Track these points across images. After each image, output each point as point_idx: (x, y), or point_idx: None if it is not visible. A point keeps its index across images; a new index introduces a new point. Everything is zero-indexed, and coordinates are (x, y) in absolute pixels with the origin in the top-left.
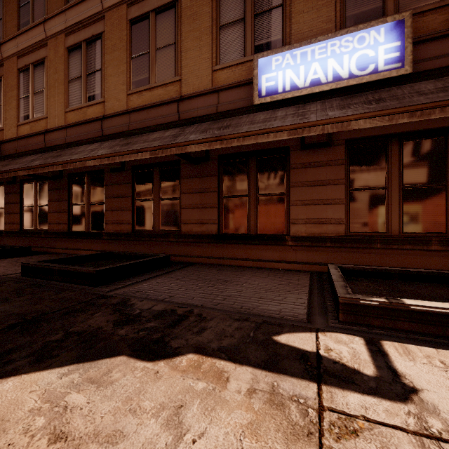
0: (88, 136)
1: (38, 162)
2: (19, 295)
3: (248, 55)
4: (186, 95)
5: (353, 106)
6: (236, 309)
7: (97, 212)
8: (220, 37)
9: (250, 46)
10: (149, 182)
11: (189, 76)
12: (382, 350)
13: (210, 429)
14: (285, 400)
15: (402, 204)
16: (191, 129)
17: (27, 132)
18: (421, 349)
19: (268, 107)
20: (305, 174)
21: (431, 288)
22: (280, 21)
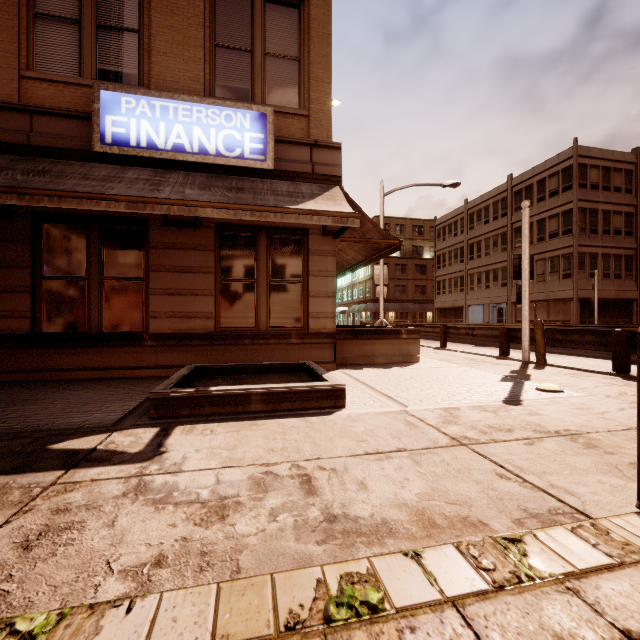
0: None
1: None
2: None
3: (87, 78)
4: None
5: (214, 190)
6: (16, 429)
7: None
8: (36, 30)
9: (90, 66)
10: None
11: None
12: (168, 433)
13: None
14: (12, 490)
15: (269, 298)
16: None
17: None
18: (207, 425)
19: (116, 161)
20: (169, 256)
21: (273, 378)
22: (136, 52)
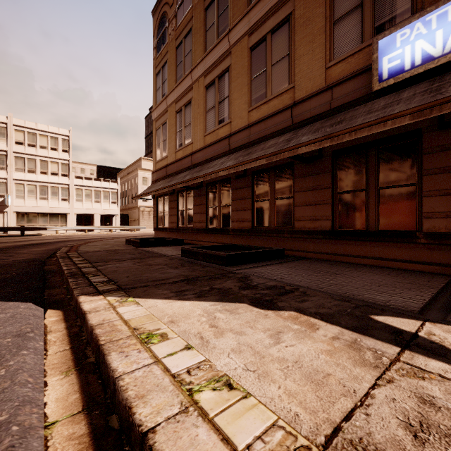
0: (219, 152)
1: (188, 177)
2: (183, 266)
3: (366, 40)
4: (299, 99)
5: None
6: (339, 293)
7: (225, 213)
8: (334, 32)
9: (369, 30)
10: (266, 184)
11: (301, 80)
12: None
13: (298, 345)
14: (363, 348)
15: None
16: (303, 131)
17: (180, 156)
18: None
19: (391, 90)
20: (445, 158)
21: None
22: None
